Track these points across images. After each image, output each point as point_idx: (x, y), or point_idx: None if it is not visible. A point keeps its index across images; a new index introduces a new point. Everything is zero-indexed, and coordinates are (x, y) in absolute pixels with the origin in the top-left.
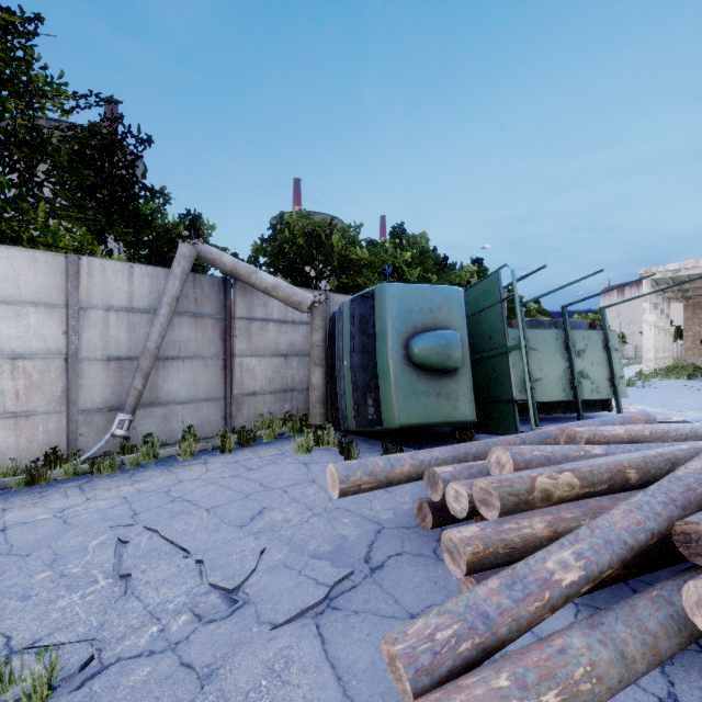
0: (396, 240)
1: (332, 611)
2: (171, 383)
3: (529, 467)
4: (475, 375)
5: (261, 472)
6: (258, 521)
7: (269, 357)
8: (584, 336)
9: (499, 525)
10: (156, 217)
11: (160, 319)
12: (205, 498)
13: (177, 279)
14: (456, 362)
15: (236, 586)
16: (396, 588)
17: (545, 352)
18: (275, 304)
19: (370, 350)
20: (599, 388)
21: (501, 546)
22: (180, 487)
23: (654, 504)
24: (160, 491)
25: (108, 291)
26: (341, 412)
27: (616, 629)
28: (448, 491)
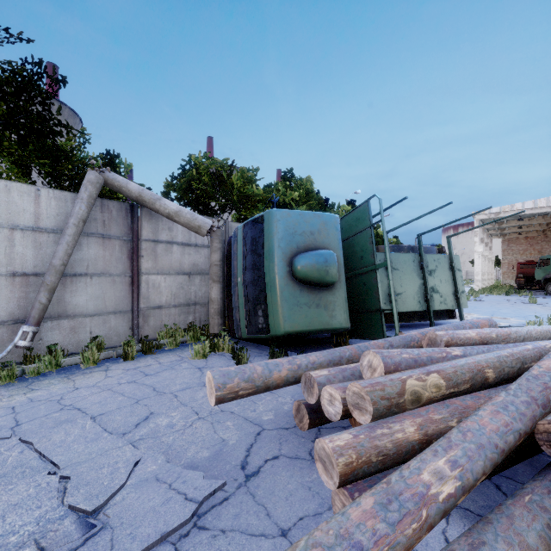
0: (287, 183)
1: (198, 532)
2: (79, 297)
3: (398, 370)
4: (349, 289)
5: (157, 377)
6: (142, 428)
7: (173, 275)
8: (434, 259)
9: (372, 431)
10: (76, 154)
11: (66, 239)
12: (95, 405)
13: (83, 202)
14: (333, 277)
15: (97, 506)
16: (269, 498)
17: (405, 271)
18: (179, 229)
19: (260, 268)
20: (446, 301)
21: (374, 454)
22: (74, 395)
23: (518, 403)
24: (52, 400)
25: (13, 211)
26: (236, 322)
27: (499, 549)
28: (322, 395)
